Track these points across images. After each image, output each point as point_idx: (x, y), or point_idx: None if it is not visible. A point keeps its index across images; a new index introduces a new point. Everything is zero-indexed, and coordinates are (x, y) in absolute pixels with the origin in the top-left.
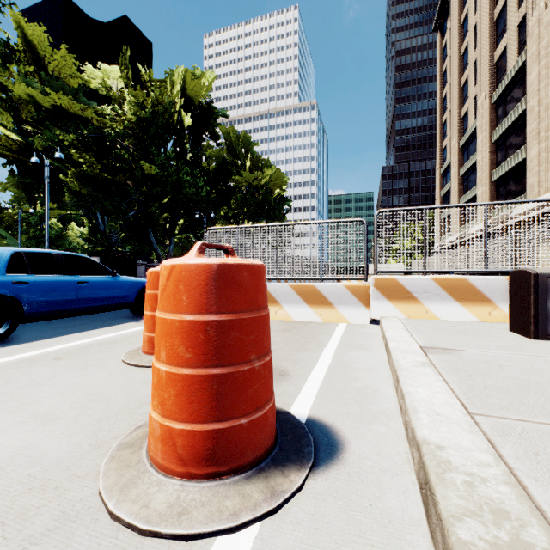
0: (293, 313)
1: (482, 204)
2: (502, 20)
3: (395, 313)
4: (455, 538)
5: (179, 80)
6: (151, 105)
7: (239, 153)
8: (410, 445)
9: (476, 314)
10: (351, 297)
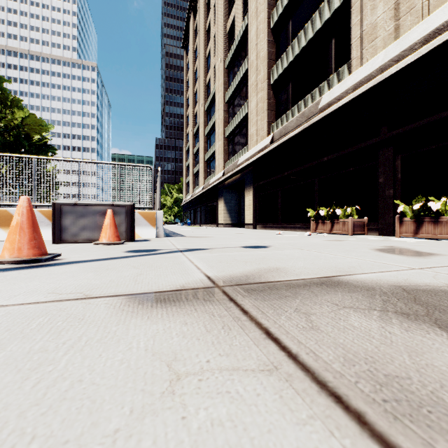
0: None
1: (76, 161)
2: (209, 59)
3: (5, 237)
4: None
5: None
6: None
7: None
8: None
9: None
10: None
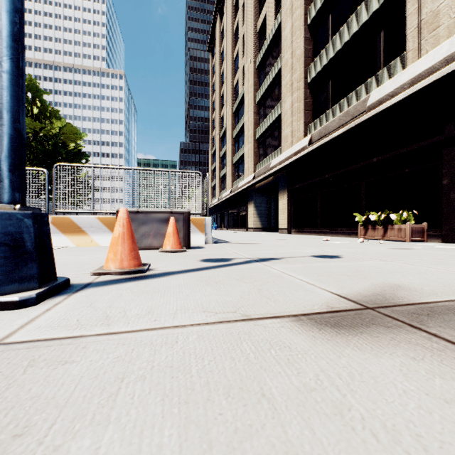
0: None
1: (130, 169)
2: (237, 61)
3: (68, 243)
4: None
5: None
6: None
7: None
8: None
9: None
10: None
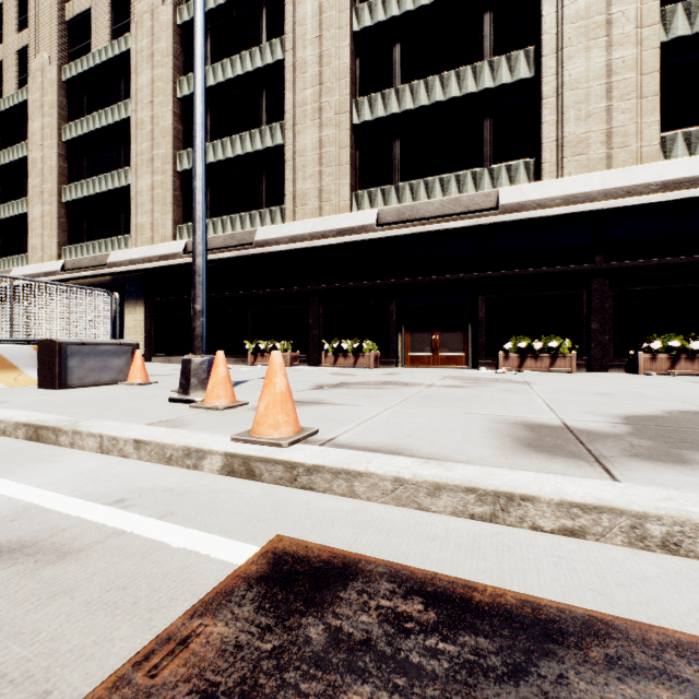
0: None
1: (9, 277)
2: None
3: None
4: (60, 425)
5: None
6: None
7: None
8: (12, 436)
9: (3, 381)
10: None
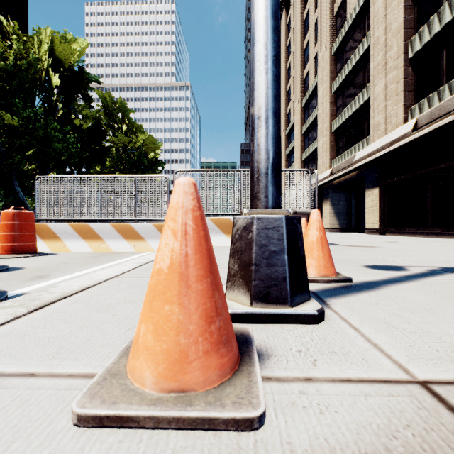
0: (113, 246)
1: (239, 170)
2: (307, 51)
3: None
4: None
5: (46, 39)
6: (14, 57)
7: (115, 117)
8: None
9: None
10: (158, 233)
